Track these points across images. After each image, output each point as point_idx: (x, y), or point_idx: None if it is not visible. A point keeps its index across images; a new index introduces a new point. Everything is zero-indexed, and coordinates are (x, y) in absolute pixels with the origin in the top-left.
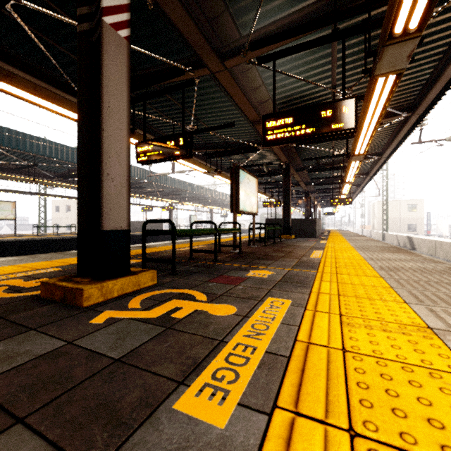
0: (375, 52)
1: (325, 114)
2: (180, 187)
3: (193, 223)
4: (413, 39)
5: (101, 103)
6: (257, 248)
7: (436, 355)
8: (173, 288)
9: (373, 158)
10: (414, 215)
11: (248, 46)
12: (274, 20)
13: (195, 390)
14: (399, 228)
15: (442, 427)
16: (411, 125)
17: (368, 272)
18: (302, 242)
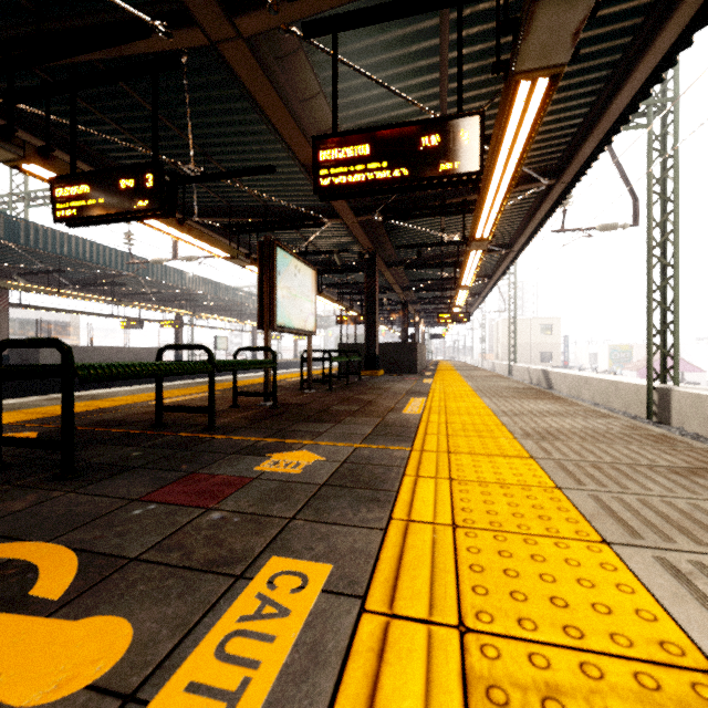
0: (517, 22)
1: (428, 142)
2: (194, 287)
3: (163, 350)
4: None
5: None
6: (314, 395)
7: None
8: (4, 539)
9: (500, 252)
10: (549, 340)
11: None
12: None
13: None
14: (530, 358)
15: None
16: (553, 201)
17: (506, 444)
18: (395, 381)
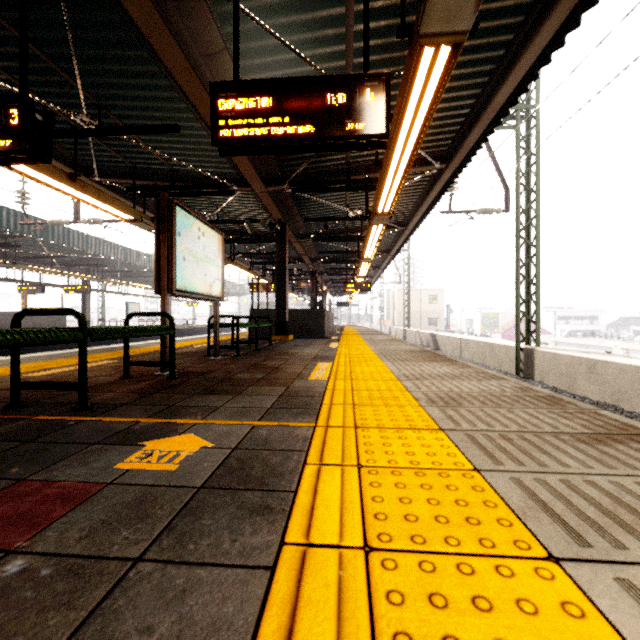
0: None
1: (334, 100)
2: (101, 252)
3: (20, 314)
4: None
5: None
6: (220, 362)
7: None
8: None
9: (397, 229)
10: (435, 308)
11: None
12: None
13: None
14: (420, 323)
15: None
16: (443, 184)
17: (414, 414)
18: (303, 346)
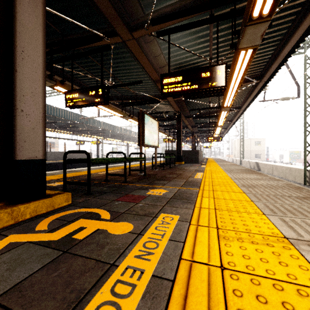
0: (239, 31)
1: (204, 75)
2: (105, 127)
3: (108, 153)
4: (265, 22)
5: (14, 47)
6: (158, 171)
7: (297, 267)
8: (84, 207)
9: (235, 110)
10: (259, 148)
11: (150, 22)
12: (169, 4)
13: None
14: (250, 157)
15: None
16: (259, 89)
17: (235, 189)
18: (189, 166)
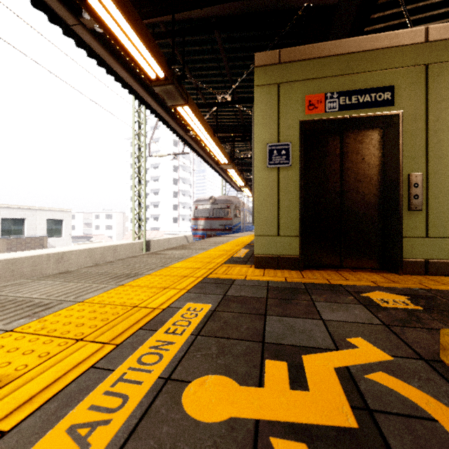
0: None
1: None
2: None
3: None
4: None
5: None
6: None
7: None
8: None
9: None
10: None
11: None
12: None
13: (204, 309)
14: None
15: (91, 311)
16: None
17: None
18: None
